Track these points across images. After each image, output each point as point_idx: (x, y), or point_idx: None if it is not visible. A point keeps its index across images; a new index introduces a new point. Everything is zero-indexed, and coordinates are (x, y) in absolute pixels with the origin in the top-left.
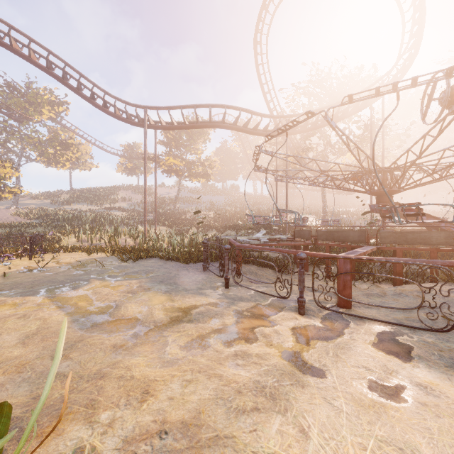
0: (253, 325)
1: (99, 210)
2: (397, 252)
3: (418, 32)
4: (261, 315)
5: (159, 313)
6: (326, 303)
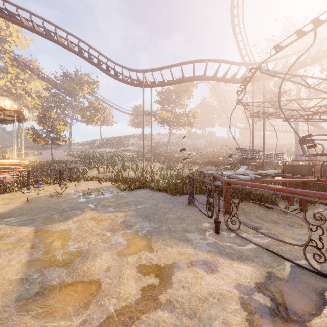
0: None
1: (117, 151)
2: None
3: None
4: (291, 309)
5: (129, 273)
6: None
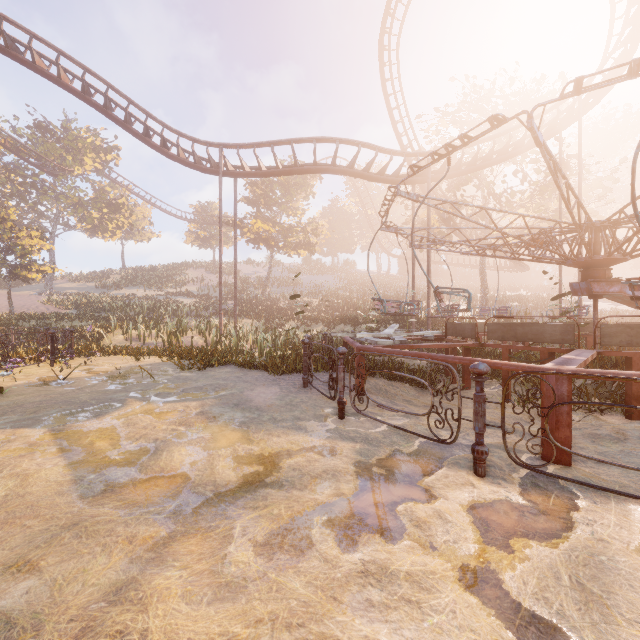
0: (393, 498)
1: (160, 296)
2: (634, 361)
3: (637, 15)
4: (405, 474)
5: (225, 465)
6: (520, 451)
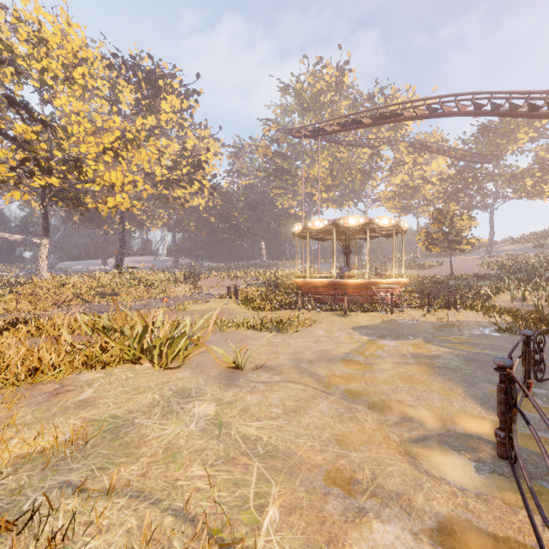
0: (416, 417)
1: None
2: None
3: None
4: (454, 423)
5: (390, 373)
6: None
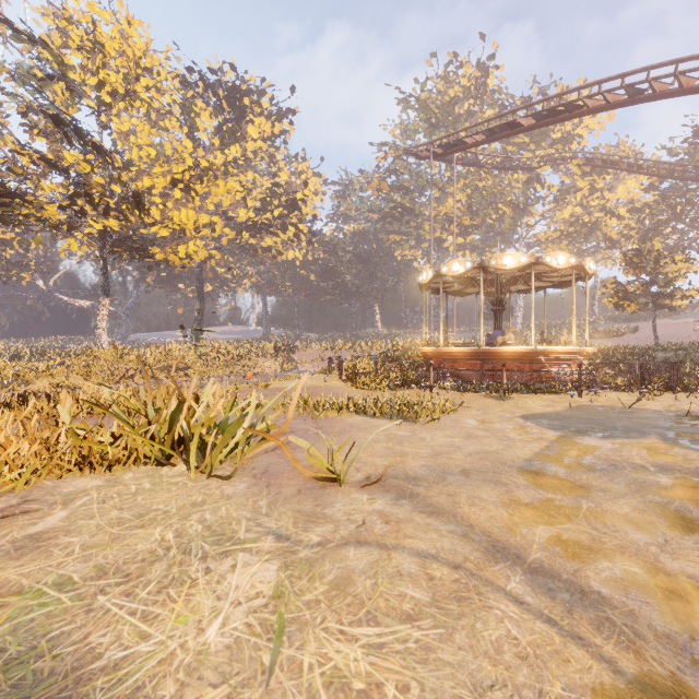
0: None
1: None
2: None
3: None
4: None
5: (632, 503)
6: None
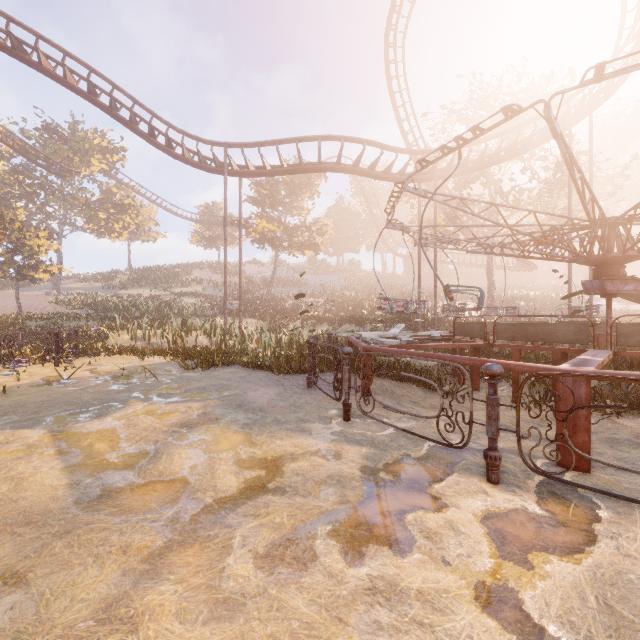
0: (401, 506)
1: (166, 296)
2: None
3: None
4: (414, 480)
5: (226, 469)
6: (534, 456)
